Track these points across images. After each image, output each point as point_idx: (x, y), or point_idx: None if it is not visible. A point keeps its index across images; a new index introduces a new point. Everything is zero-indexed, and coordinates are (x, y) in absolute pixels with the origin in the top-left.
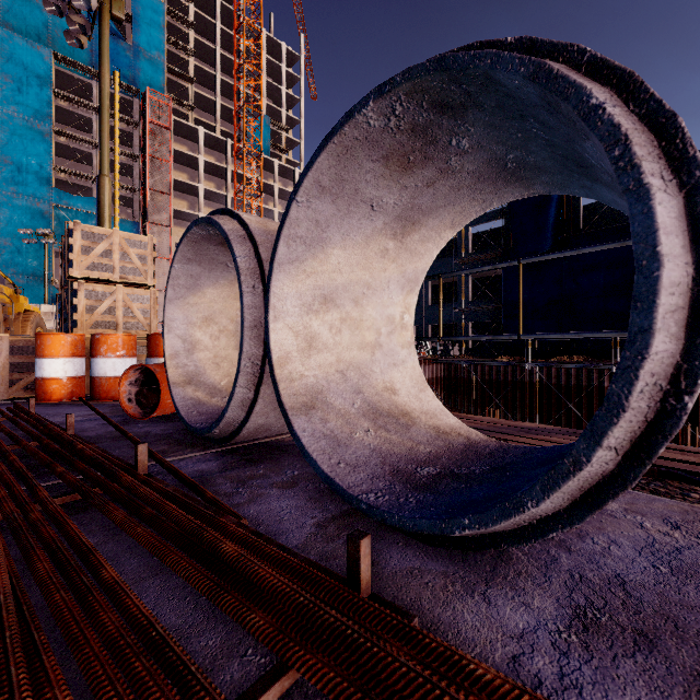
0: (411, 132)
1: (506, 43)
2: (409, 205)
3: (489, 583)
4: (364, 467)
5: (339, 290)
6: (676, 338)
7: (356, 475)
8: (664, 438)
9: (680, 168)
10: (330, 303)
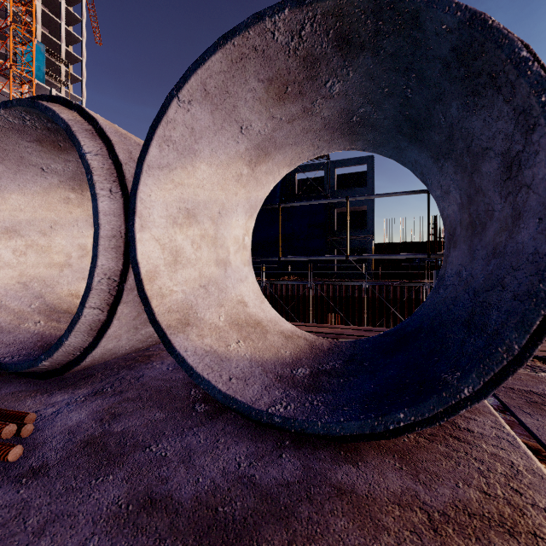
0: (49, 131)
1: (73, 104)
2: (78, 171)
3: (62, 389)
4: (18, 344)
5: (23, 224)
6: (117, 259)
7: (6, 349)
8: (119, 302)
9: (123, 188)
10: (14, 233)
